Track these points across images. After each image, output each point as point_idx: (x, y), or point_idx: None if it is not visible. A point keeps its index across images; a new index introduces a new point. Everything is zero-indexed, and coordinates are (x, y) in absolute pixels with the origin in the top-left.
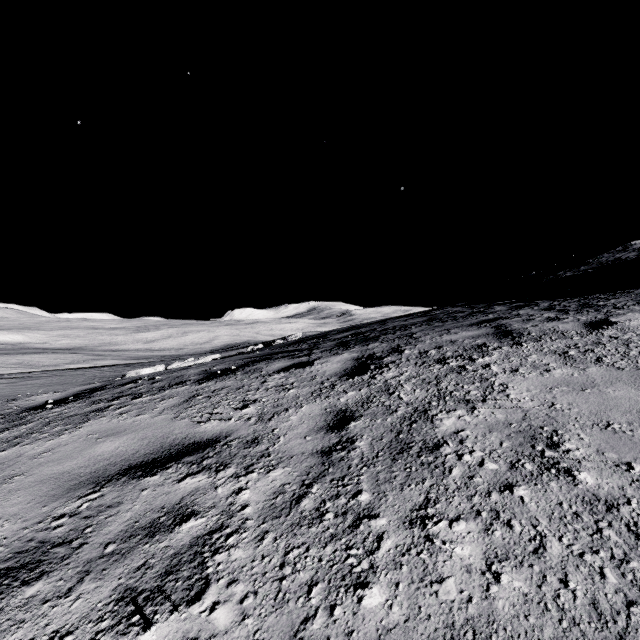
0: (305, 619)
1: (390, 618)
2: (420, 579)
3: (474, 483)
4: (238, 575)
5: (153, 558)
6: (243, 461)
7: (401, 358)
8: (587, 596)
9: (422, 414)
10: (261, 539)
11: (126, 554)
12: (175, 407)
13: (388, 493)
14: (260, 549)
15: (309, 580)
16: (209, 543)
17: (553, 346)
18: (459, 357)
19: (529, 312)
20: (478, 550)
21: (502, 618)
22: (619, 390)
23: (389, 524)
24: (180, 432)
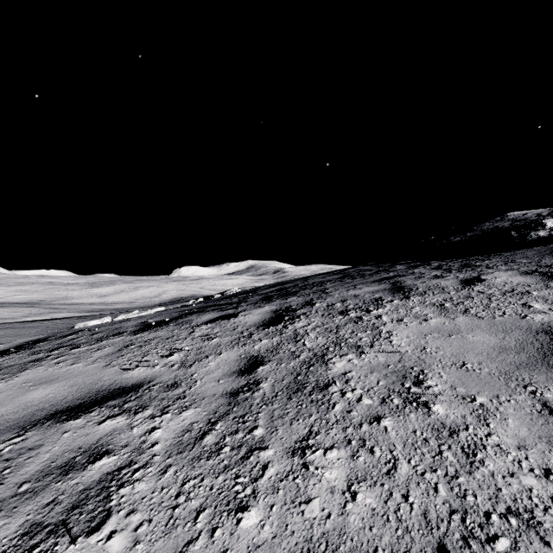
0: (188, 542)
1: (261, 536)
2: (292, 501)
3: (350, 416)
4: (137, 506)
5: (63, 494)
6: (161, 403)
7: (311, 310)
8: (421, 508)
9: (320, 358)
10: (164, 472)
11: (38, 492)
12: (108, 356)
13: (279, 427)
14: (161, 481)
15: (198, 507)
16: (117, 478)
17: (434, 299)
18: (358, 309)
19: (422, 271)
20: (343, 474)
21: (351, 530)
22: (477, 336)
23: (275, 454)
24: (108, 379)
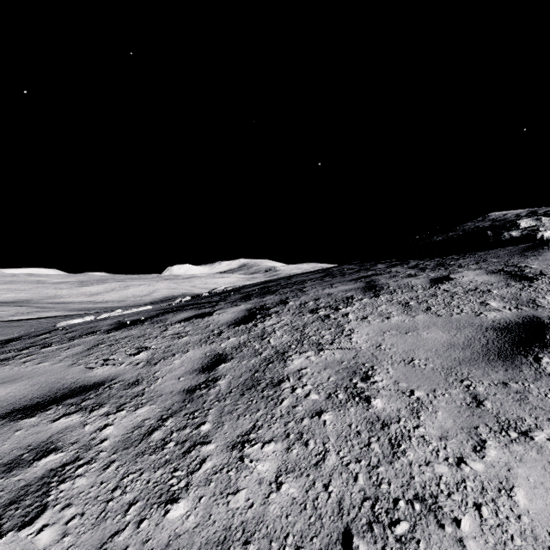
0: (115, 533)
1: (184, 526)
2: (220, 492)
3: (295, 411)
4: (74, 500)
5: (3, 491)
6: (118, 401)
7: (284, 308)
8: (338, 496)
9: (280, 356)
10: (106, 468)
11: None
12: (77, 355)
13: (226, 423)
14: (102, 476)
15: (132, 500)
16: (59, 474)
17: (401, 298)
18: (328, 307)
19: (398, 270)
20: (275, 466)
21: (269, 519)
22: (431, 333)
23: (216, 449)
24: (72, 377)
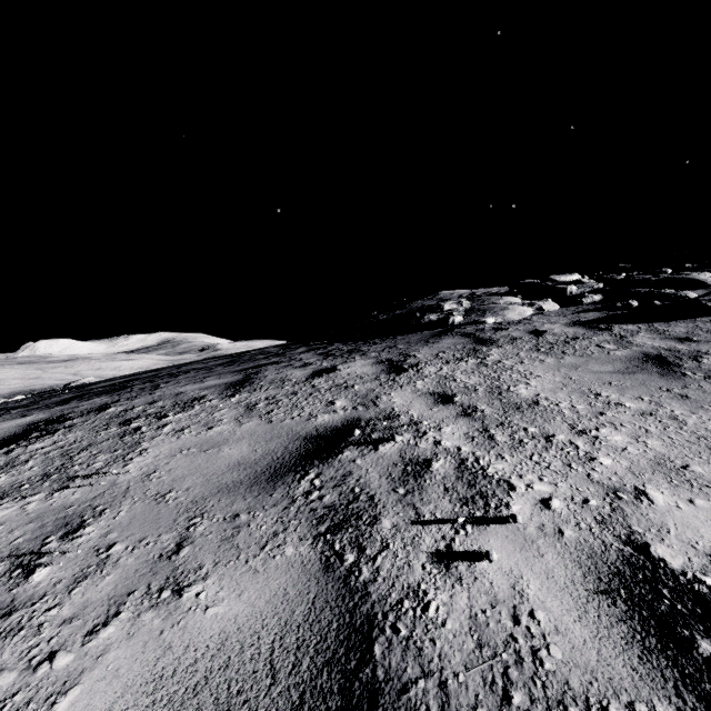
0: None
1: None
2: None
3: None
4: None
5: None
6: None
7: (90, 419)
8: None
9: None
10: None
11: None
12: None
13: None
14: None
15: None
16: None
17: (257, 397)
18: (154, 415)
19: (306, 356)
20: None
21: None
22: (235, 448)
23: None
24: None
